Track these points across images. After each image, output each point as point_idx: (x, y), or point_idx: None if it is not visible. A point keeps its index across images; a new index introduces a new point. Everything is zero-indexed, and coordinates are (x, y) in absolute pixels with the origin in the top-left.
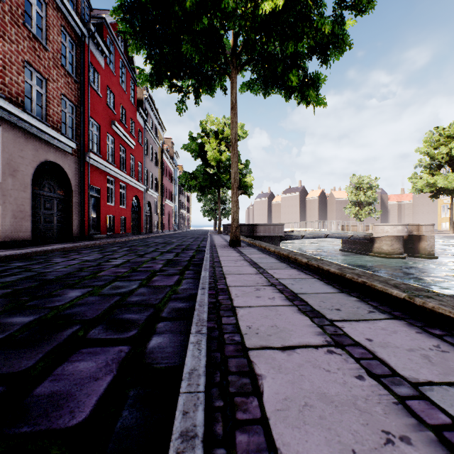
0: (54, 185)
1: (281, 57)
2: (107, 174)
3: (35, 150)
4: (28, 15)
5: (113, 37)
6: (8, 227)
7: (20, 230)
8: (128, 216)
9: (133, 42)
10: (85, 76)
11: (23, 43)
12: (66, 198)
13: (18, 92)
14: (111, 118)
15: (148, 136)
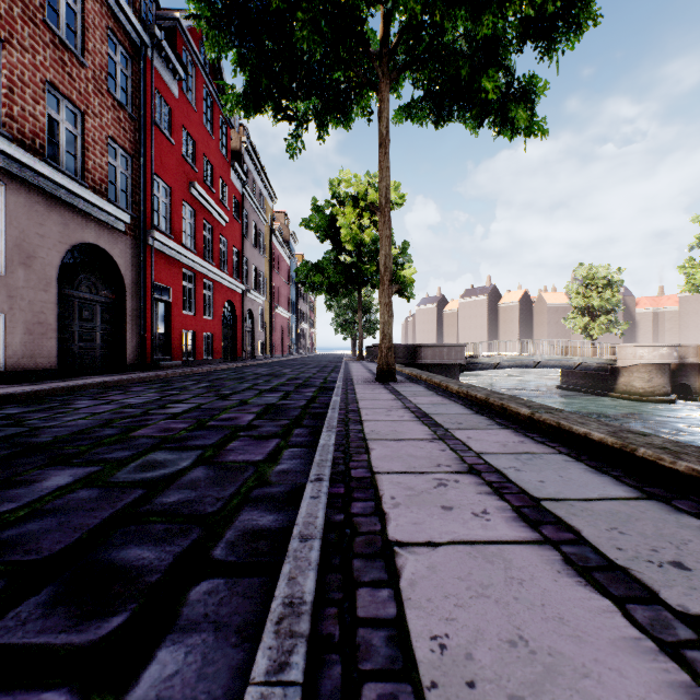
0: (97, 282)
1: (468, 52)
2: (183, 265)
3: (64, 225)
4: (53, 8)
5: (193, 49)
6: (19, 348)
7: (38, 354)
8: (217, 333)
9: (211, 34)
10: (147, 109)
11: (43, 52)
12: (116, 302)
13: (35, 131)
14: (188, 178)
15: (249, 208)
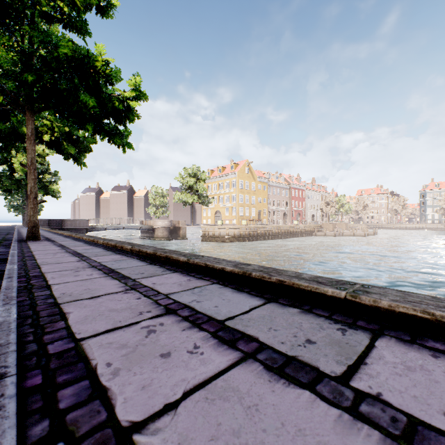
0: None
1: None
2: None
3: None
4: None
5: None
6: None
7: None
8: None
9: None
10: None
11: None
12: None
13: None
14: None
15: None
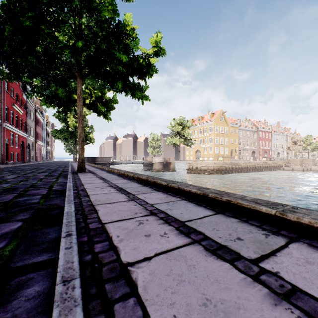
0: None
1: None
2: (11, 131)
3: None
4: None
5: None
6: None
7: None
8: (19, 152)
9: (43, 100)
10: (3, 87)
11: None
12: None
13: None
14: (12, 102)
15: (28, 104)
